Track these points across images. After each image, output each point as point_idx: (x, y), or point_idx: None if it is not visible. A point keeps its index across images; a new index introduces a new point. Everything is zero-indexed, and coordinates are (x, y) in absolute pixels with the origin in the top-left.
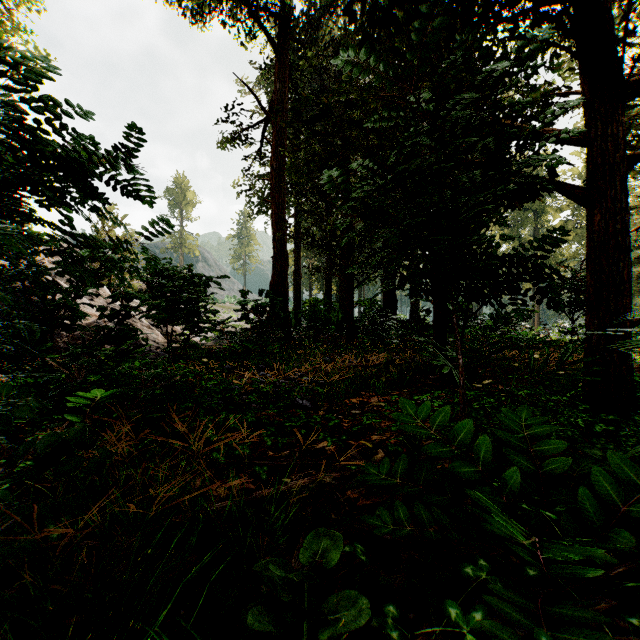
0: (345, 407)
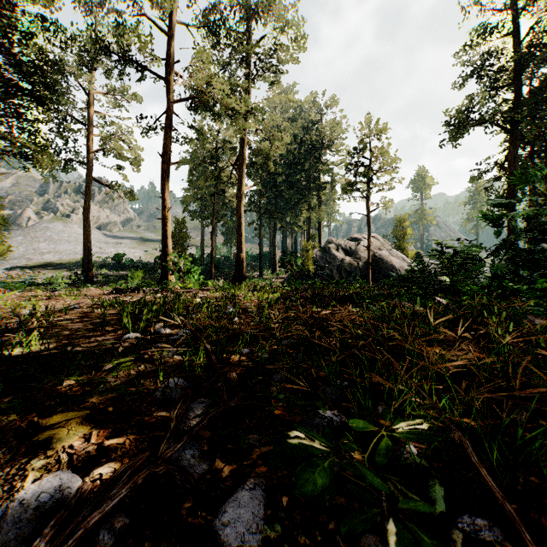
0: None
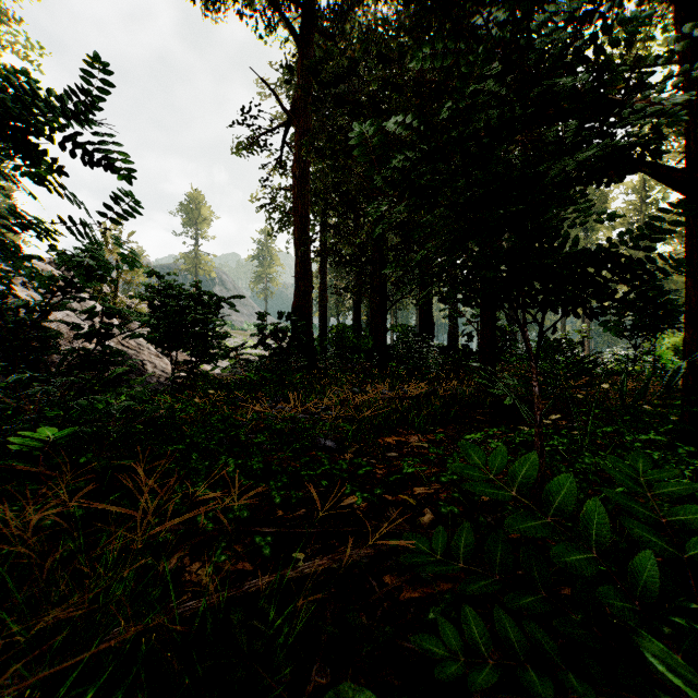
0: (378, 449)
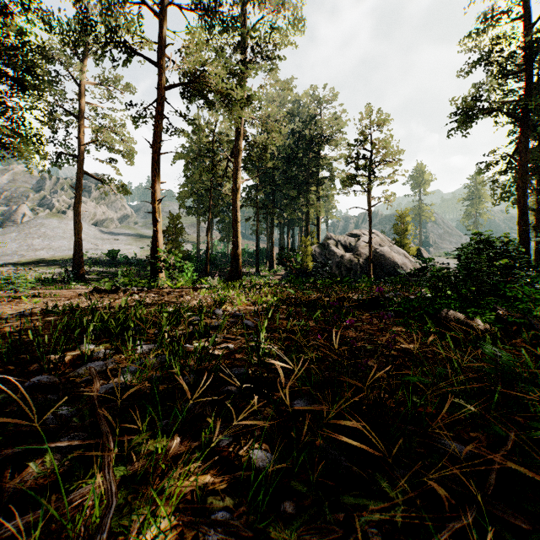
0: None
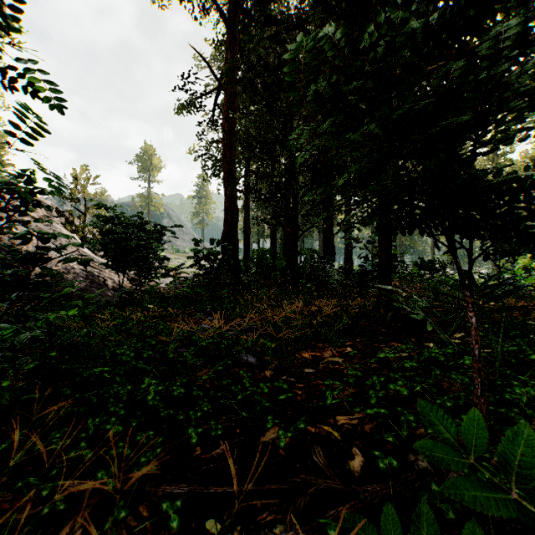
0: (297, 366)
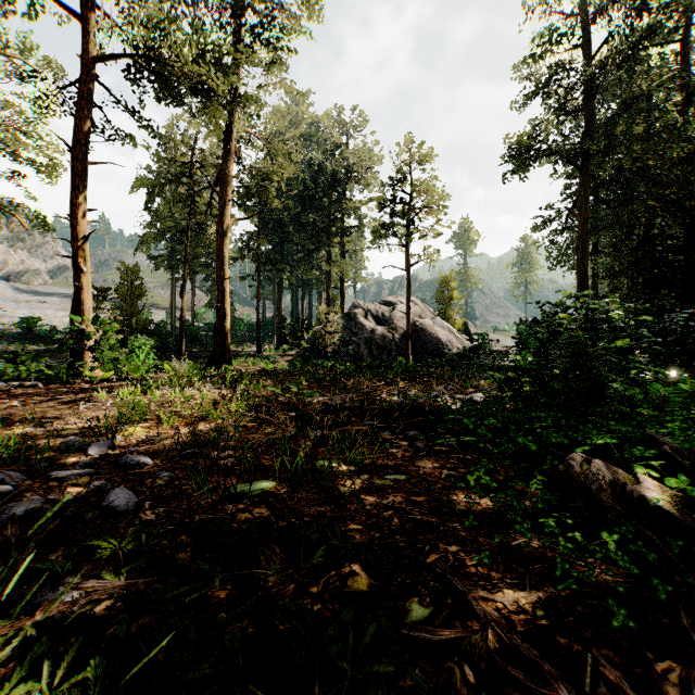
0: None
